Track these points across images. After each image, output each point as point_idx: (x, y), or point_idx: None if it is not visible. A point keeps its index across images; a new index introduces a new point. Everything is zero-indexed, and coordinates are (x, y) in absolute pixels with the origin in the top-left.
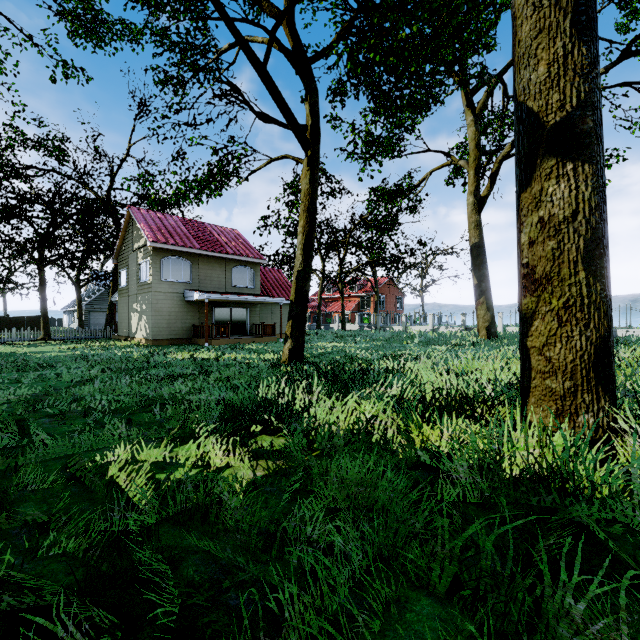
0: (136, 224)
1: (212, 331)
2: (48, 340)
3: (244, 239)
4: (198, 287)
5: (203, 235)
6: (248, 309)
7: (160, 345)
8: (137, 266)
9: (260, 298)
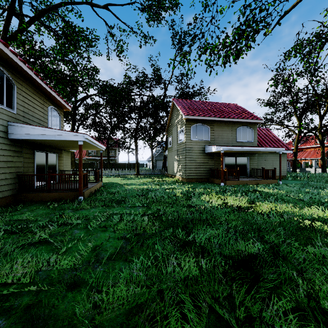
0: (176, 108)
1: (226, 174)
2: (138, 175)
3: (242, 108)
4: (213, 143)
5: (215, 109)
6: (248, 157)
7: (190, 182)
8: (177, 133)
9: (263, 148)
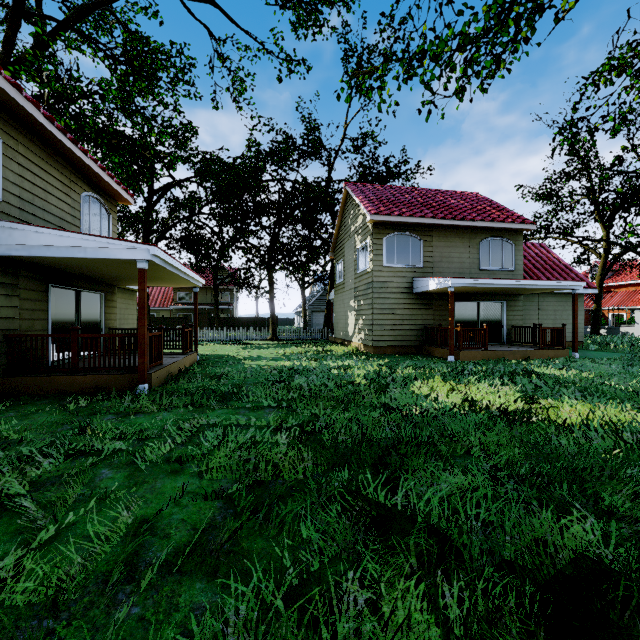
0: (353, 202)
1: (459, 337)
2: (275, 340)
3: (491, 201)
4: (431, 273)
5: (434, 202)
6: (504, 303)
7: (382, 354)
8: (354, 253)
9: (539, 283)
